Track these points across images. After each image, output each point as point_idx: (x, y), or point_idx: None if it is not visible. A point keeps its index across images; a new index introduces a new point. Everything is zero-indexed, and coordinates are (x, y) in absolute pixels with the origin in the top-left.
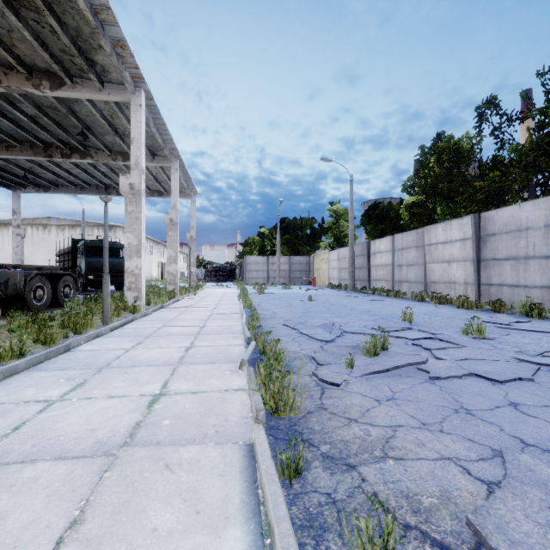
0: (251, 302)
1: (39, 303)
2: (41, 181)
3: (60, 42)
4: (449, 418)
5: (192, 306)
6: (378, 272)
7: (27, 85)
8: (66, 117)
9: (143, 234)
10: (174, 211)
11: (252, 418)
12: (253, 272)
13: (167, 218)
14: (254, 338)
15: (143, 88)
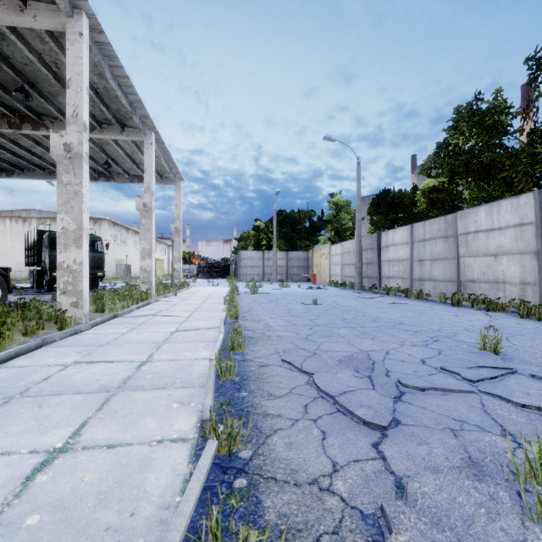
0: (237, 310)
1: None
2: (2, 164)
3: None
4: None
5: (158, 314)
6: (391, 269)
7: None
8: None
9: (86, 215)
10: (149, 195)
11: None
12: (247, 268)
13: (139, 203)
14: (214, 431)
15: (86, 11)
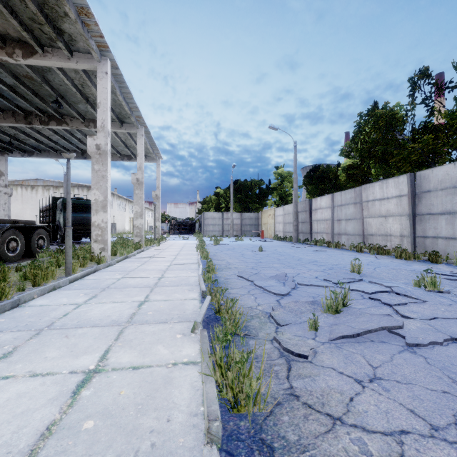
0: (207, 253)
1: (12, 254)
2: (26, 147)
3: (28, 10)
4: None
5: (154, 256)
6: (319, 226)
7: (1, 53)
8: (42, 86)
9: (109, 190)
10: (140, 172)
11: (203, 415)
12: (210, 226)
13: (133, 178)
14: (209, 292)
15: (109, 57)
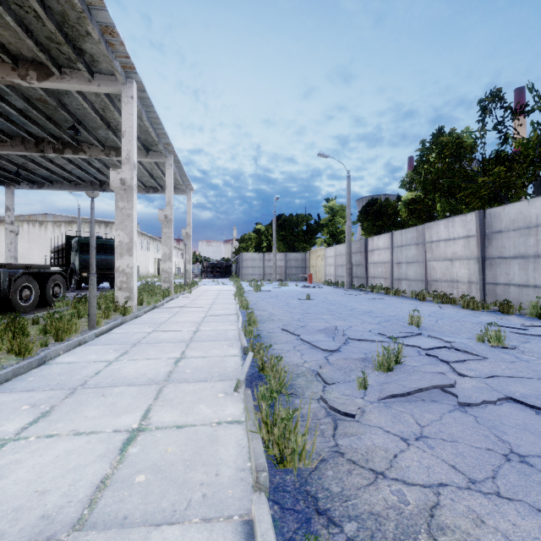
0: (247, 303)
1: (25, 304)
2: (35, 177)
3: (46, 29)
4: (502, 470)
5: (187, 306)
6: (376, 270)
7: (12, 75)
8: (57, 110)
9: (135, 231)
10: (169, 208)
11: (250, 470)
12: (249, 269)
13: (161, 215)
14: (252, 348)
15: (135, 80)
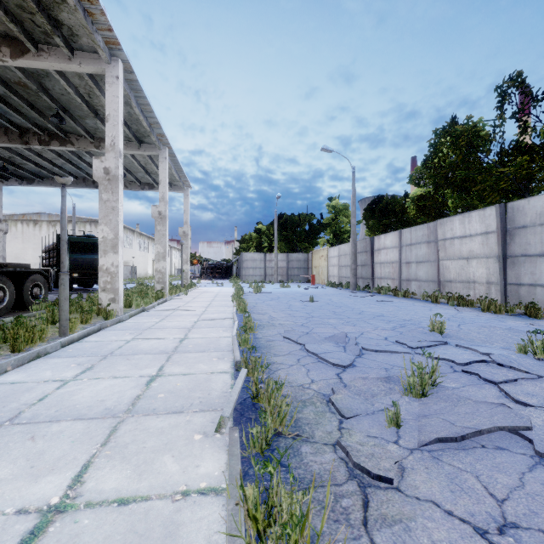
0: (245, 305)
1: None
2: (24, 173)
3: None
4: None
5: (179, 309)
6: (383, 270)
7: None
8: (39, 96)
9: (121, 226)
10: (163, 204)
11: None
12: (249, 270)
13: (155, 211)
14: (245, 364)
15: (121, 58)
